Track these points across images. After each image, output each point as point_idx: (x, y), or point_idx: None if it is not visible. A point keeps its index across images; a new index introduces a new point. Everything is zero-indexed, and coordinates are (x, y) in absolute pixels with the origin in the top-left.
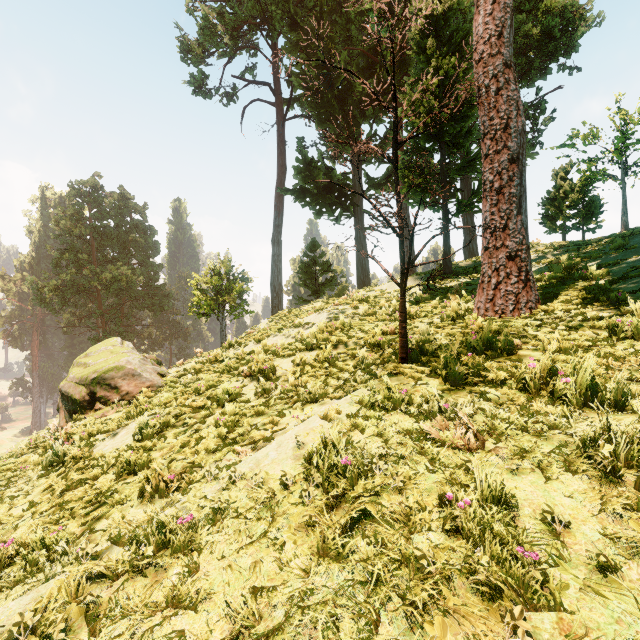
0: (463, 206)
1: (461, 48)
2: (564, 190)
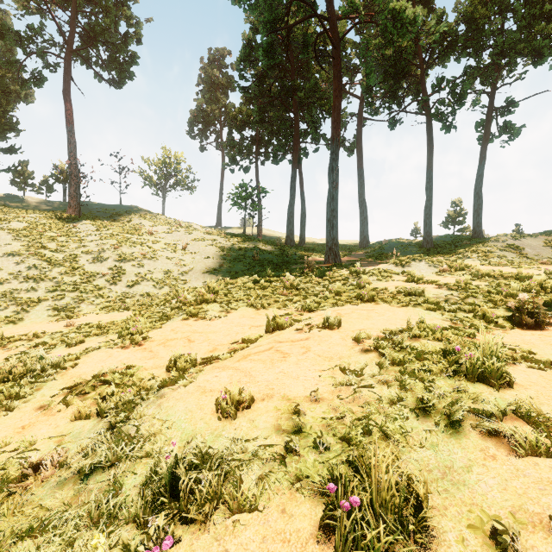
0: (11, 170)
1: (6, 95)
2: (28, 173)
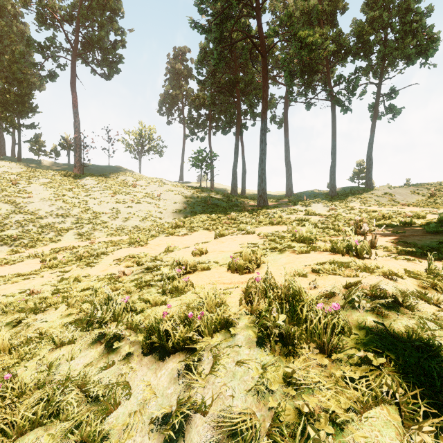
0: (32, 141)
1: (28, 86)
2: (42, 142)
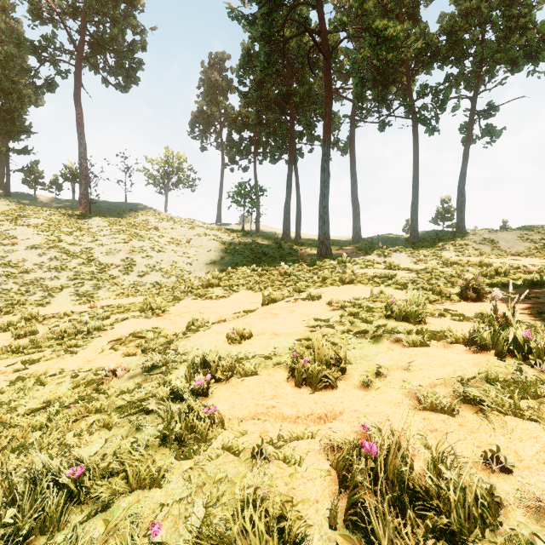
0: (25, 170)
1: (20, 99)
2: (39, 173)
